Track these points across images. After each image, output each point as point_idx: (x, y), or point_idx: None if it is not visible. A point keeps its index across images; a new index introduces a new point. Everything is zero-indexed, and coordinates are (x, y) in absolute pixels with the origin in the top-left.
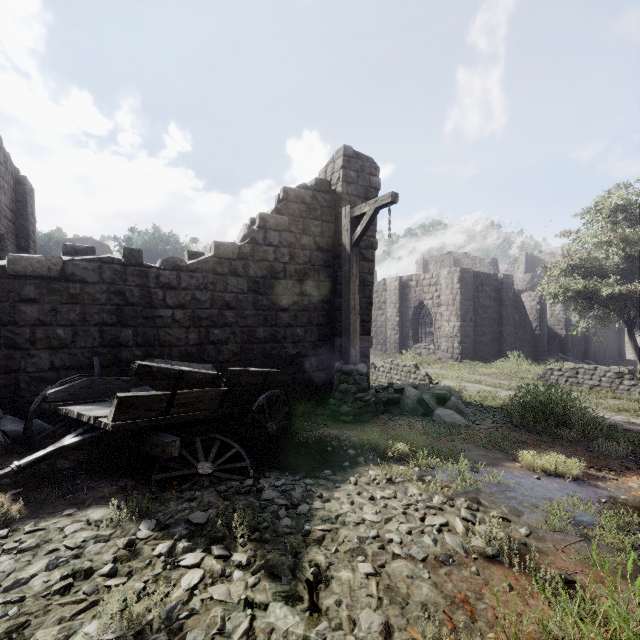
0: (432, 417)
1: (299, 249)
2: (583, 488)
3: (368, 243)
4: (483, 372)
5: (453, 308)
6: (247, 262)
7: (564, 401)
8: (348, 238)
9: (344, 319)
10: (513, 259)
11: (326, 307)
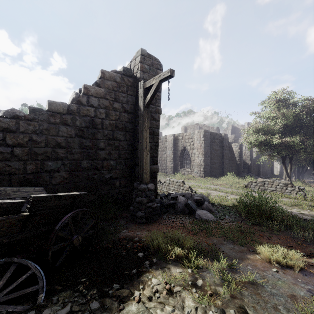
0: (194, 216)
1: (112, 110)
2: (310, 279)
3: (156, 110)
4: (216, 183)
5: (200, 150)
6: (74, 116)
7: (269, 203)
8: (142, 102)
9: (139, 155)
10: (226, 128)
11: (130, 148)
